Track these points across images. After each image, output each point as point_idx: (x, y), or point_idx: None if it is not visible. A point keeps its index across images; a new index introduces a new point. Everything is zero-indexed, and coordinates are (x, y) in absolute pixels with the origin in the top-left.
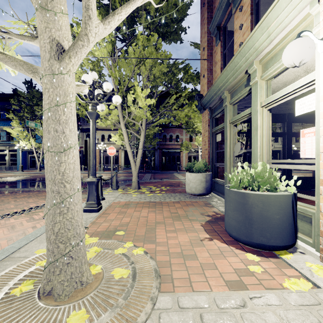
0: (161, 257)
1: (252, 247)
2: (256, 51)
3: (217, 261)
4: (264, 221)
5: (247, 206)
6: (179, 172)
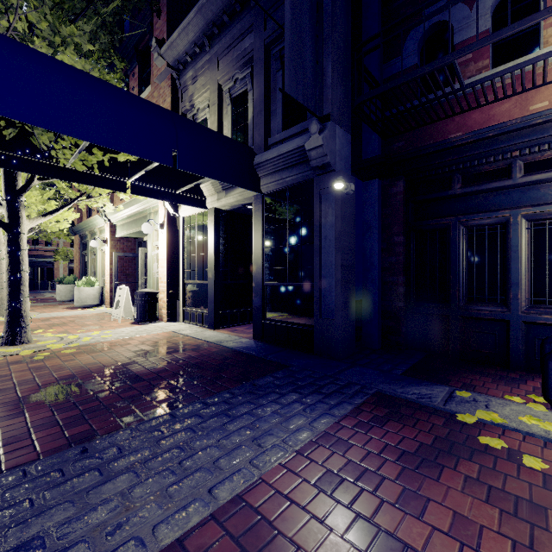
0: (40, 312)
1: (83, 307)
2: (95, 224)
3: (66, 311)
4: (87, 296)
5: (80, 292)
6: (52, 292)
